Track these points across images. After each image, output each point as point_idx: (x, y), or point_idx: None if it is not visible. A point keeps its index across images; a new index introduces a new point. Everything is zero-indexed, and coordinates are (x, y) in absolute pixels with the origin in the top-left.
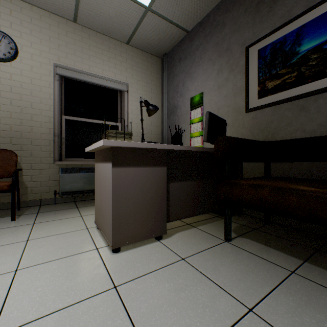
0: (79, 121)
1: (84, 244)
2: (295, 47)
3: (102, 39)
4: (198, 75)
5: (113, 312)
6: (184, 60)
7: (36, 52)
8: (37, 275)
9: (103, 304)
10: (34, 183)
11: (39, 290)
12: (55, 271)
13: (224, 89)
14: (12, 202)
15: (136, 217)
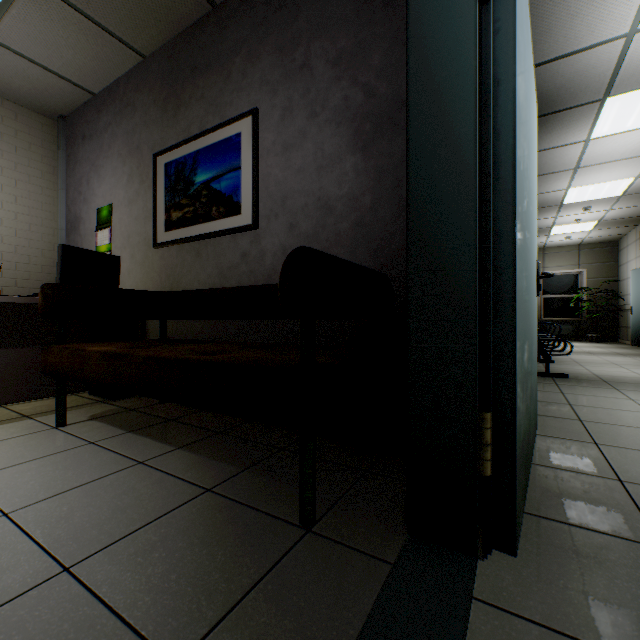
0: None
1: None
2: (193, 176)
3: None
4: (107, 174)
5: None
6: (89, 139)
7: None
8: None
9: None
10: None
11: None
12: None
13: (135, 207)
14: None
15: None
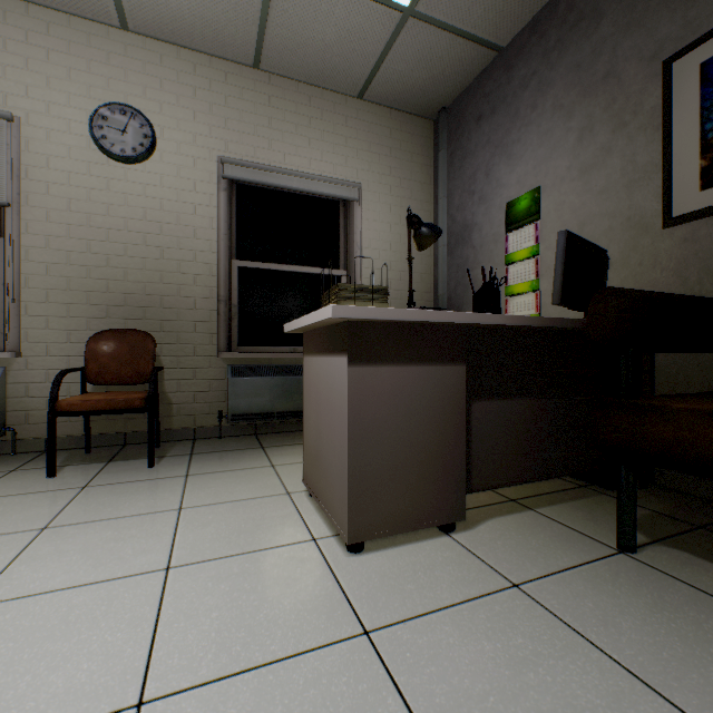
0: (263, 270)
1: (286, 527)
2: None
3: (308, 94)
4: (526, 149)
5: (372, 693)
6: (489, 116)
7: (187, 138)
8: (205, 584)
9: (347, 669)
10: (184, 396)
11: (214, 617)
12: (238, 578)
13: (597, 174)
14: (149, 432)
15: (398, 477)
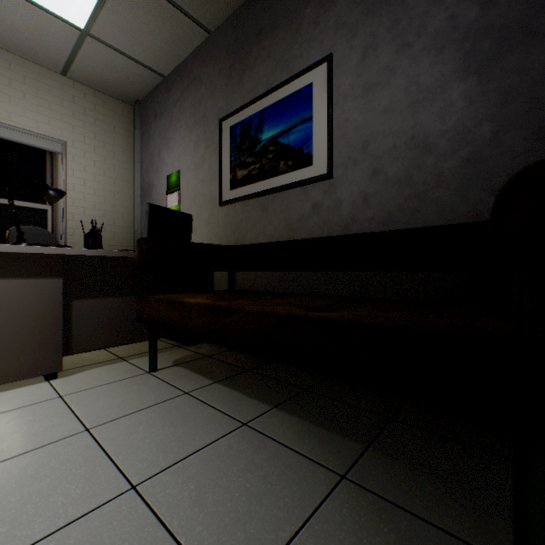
0: None
1: None
2: (259, 134)
3: (9, 60)
4: (176, 145)
5: None
6: (160, 117)
7: None
8: None
9: None
10: None
11: None
12: None
13: (201, 170)
14: None
15: None
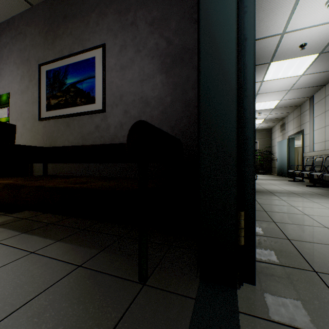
0: None
1: None
2: (65, 79)
3: None
4: (6, 74)
5: None
6: None
7: None
8: None
9: None
10: None
11: None
12: None
13: (26, 95)
14: None
15: None
